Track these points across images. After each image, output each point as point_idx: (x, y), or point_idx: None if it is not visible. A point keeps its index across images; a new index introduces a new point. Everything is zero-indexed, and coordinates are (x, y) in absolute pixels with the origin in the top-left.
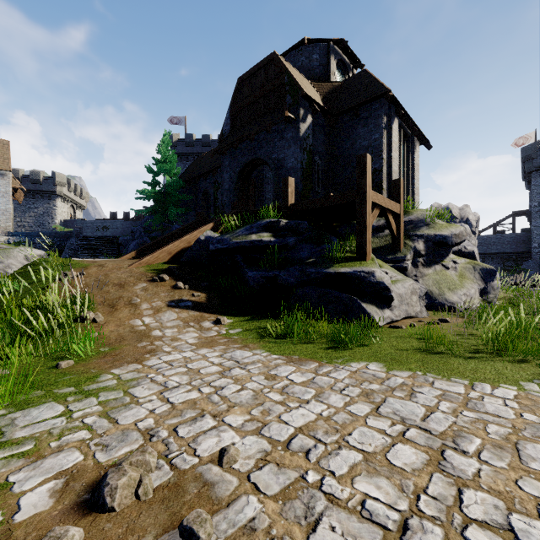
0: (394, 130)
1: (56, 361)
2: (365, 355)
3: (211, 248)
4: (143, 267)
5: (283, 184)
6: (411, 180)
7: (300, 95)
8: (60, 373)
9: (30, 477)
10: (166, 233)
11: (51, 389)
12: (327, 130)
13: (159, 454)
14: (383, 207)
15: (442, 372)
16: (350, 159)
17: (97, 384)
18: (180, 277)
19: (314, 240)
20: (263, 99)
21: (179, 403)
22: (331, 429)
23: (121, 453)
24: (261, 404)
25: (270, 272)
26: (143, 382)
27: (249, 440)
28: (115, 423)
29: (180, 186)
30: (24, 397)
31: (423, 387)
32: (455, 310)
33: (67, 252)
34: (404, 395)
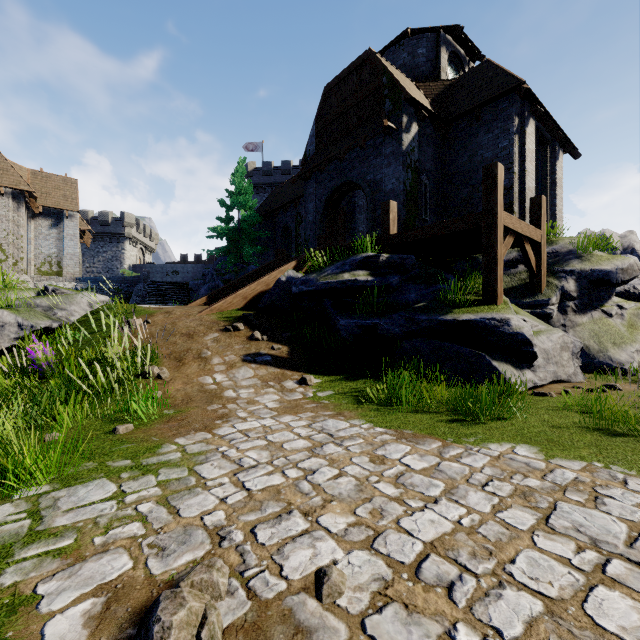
0: (529, 134)
1: (115, 424)
2: (507, 433)
3: (294, 291)
4: (214, 315)
5: (382, 210)
6: (551, 200)
7: (403, 99)
8: (117, 440)
9: (63, 590)
10: (241, 275)
11: (105, 461)
12: (437, 141)
13: (231, 569)
14: (518, 234)
15: (635, 465)
16: (468, 176)
17: (157, 457)
18: (257, 326)
19: (424, 278)
20: (356, 108)
21: (257, 491)
22: (479, 549)
23: (180, 562)
24: (368, 500)
25: (368, 320)
26: (212, 457)
27: (357, 557)
28: (175, 514)
29: (257, 222)
30: (73, 470)
31: (611, 488)
32: (624, 372)
33: (134, 299)
34: (584, 499)
